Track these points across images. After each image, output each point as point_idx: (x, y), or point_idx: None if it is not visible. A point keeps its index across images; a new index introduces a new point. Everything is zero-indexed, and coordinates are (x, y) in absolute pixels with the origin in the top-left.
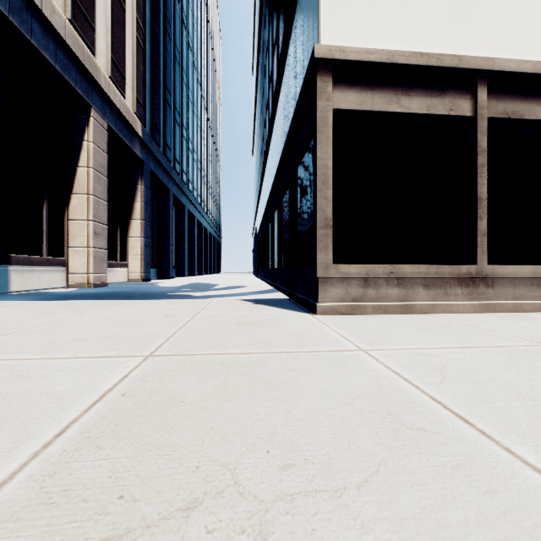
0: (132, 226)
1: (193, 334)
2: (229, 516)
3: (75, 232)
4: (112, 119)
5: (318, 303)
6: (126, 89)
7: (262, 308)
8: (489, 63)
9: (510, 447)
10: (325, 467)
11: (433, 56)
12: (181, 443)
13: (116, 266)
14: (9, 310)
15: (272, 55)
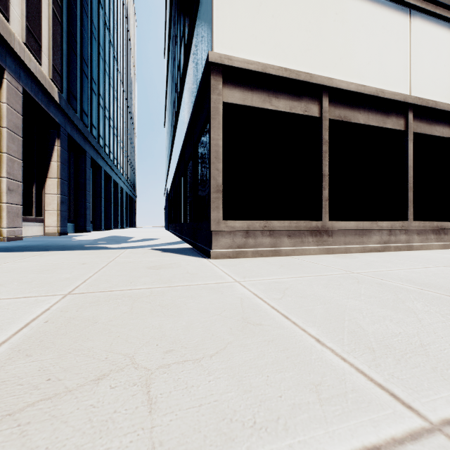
0: (48, 183)
1: (107, 276)
2: (126, 379)
3: None
4: (27, 83)
5: (212, 249)
6: (42, 56)
7: (168, 255)
8: (329, 82)
9: (305, 328)
10: (193, 349)
11: (293, 71)
12: (94, 346)
13: (31, 221)
14: None
15: (180, 46)
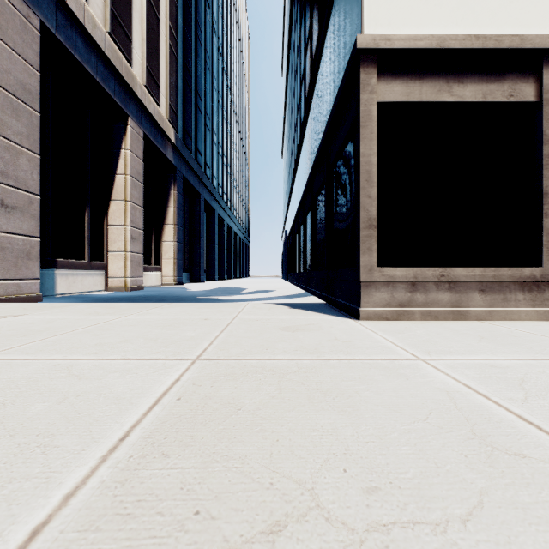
0: (165, 230)
1: (235, 338)
2: (320, 546)
3: (114, 237)
4: (147, 127)
5: (361, 307)
6: (160, 97)
7: (300, 313)
8: None
9: None
10: (416, 494)
11: (490, 37)
12: (248, 455)
13: (150, 270)
14: (58, 311)
15: (304, 53)
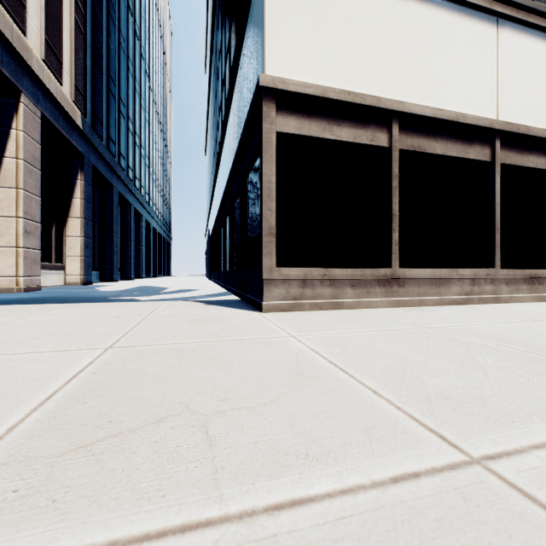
0: (69, 224)
1: (148, 330)
2: (185, 422)
3: (1, 229)
4: (46, 107)
5: (263, 301)
6: (63, 74)
7: (213, 308)
8: (400, 106)
9: (363, 381)
10: (247, 398)
11: (358, 95)
12: (148, 395)
13: (50, 268)
14: None
15: (225, 61)
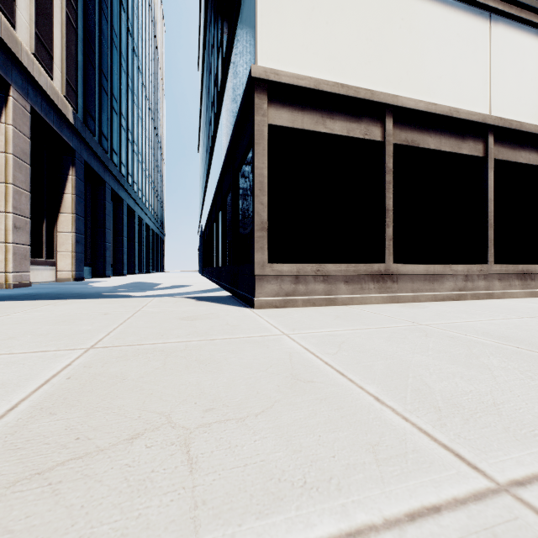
0: (61, 220)
1: (134, 328)
2: (163, 439)
3: None
4: (36, 101)
5: (255, 298)
6: (54, 69)
7: (204, 305)
8: (394, 100)
9: (363, 386)
10: (236, 408)
11: (351, 88)
12: (125, 405)
13: (41, 264)
14: None
15: (217, 57)
